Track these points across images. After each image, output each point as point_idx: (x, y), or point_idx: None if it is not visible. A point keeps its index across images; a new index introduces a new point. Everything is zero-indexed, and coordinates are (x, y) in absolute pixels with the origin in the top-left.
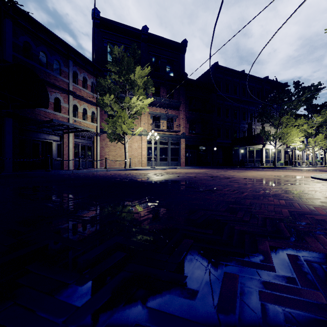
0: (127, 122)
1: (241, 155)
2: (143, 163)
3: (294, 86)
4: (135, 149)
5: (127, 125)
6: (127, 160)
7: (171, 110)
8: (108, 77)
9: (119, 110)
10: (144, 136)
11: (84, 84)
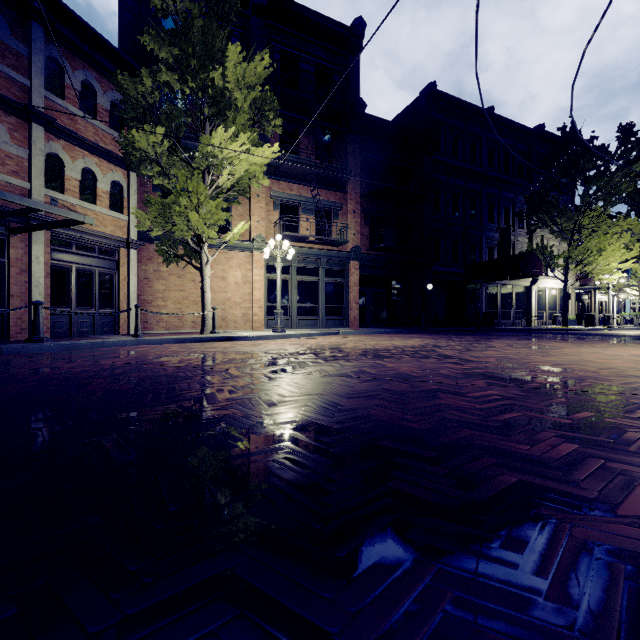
0: (206, 207)
1: (486, 302)
2: (257, 321)
3: (618, 137)
4: (234, 286)
5: (204, 216)
6: (206, 312)
7: (326, 191)
8: (146, 72)
9: (181, 171)
10: (258, 253)
11: (86, 102)
